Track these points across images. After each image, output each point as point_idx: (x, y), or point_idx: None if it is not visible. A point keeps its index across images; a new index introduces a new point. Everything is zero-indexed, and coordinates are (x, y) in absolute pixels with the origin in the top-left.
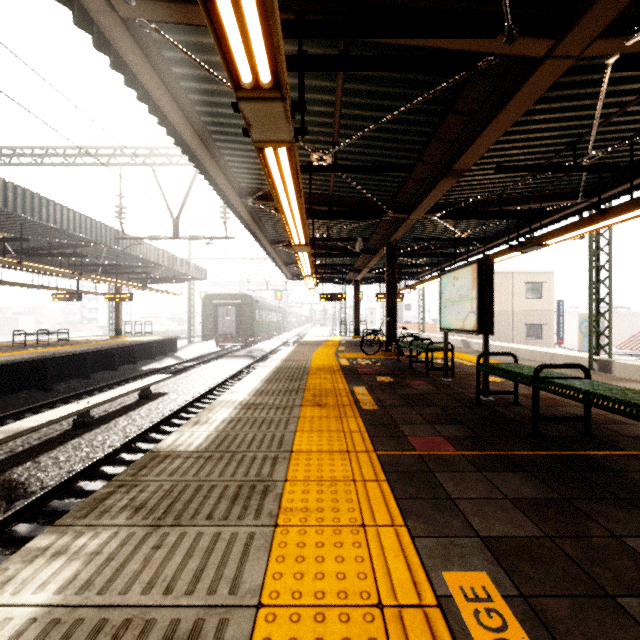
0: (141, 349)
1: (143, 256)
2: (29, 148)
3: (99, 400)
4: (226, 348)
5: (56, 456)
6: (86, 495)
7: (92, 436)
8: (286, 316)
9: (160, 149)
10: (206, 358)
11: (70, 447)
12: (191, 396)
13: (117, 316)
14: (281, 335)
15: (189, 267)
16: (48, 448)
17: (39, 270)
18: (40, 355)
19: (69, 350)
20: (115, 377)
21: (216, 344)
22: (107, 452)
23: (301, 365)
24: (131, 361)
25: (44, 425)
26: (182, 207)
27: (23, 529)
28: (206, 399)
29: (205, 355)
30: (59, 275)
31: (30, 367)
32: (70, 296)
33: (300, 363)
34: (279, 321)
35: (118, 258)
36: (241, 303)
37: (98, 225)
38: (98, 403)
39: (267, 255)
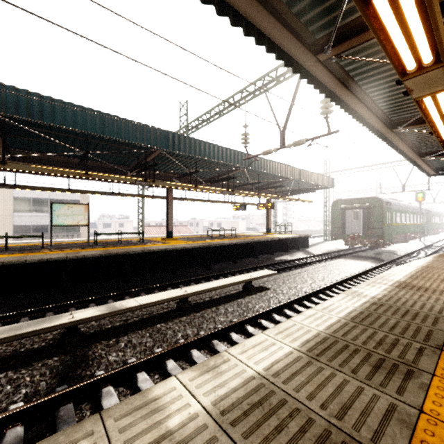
0: (279, 243)
1: (272, 172)
2: (203, 114)
3: (196, 290)
4: (354, 247)
5: (132, 339)
6: (99, 408)
7: (174, 324)
8: (431, 218)
9: (269, 73)
10: (331, 255)
11: (150, 332)
12: (288, 297)
13: (267, 219)
14: (424, 237)
15: (315, 178)
16: (141, 326)
17: (207, 190)
18: (202, 245)
19: (223, 242)
20: (253, 264)
21: (344, 243)
22: (155, 354)
23: (430, 306)
24: (269, 252)
25: (139, 307)
26: (287, 118)
27: (10, 437)
28: (301, 304)
29: (331, 252)
30: (219, 192)
31: (200, 252)
32: (240, 207)
33: (429, 299)
34: (420, 223)
35: (261, 178)
36: (369, 206)
37: (235, 153)
38: (192, 293)
39: (388, 145)
